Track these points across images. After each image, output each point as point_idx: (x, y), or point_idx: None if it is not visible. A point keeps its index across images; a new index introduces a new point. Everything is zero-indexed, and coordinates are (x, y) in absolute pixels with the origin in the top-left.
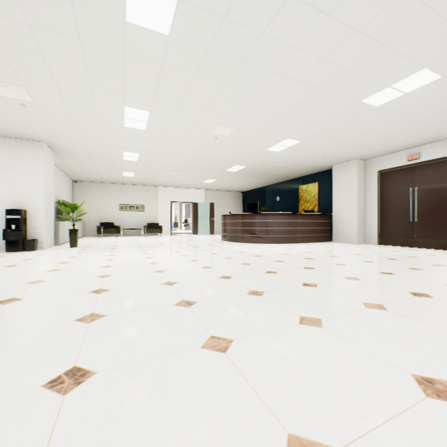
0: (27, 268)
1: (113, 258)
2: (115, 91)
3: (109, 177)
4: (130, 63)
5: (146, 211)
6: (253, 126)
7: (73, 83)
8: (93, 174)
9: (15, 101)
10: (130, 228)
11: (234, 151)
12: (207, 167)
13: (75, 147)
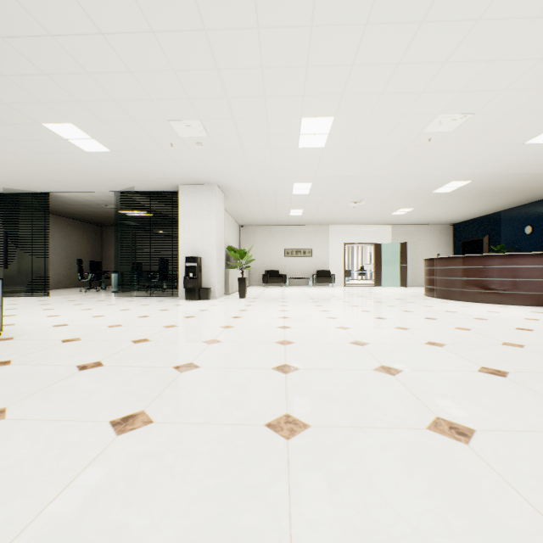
0: (202, 321)
1: (287, 314)
2: (293, 97)
3: (274, 218)
4: (317, 43)
5: (314, 257)
6: (510, 101)
7: (246, 100)
8: (258, 216)
9: (192, 141)
10: (297, 277)
11: (456, 156)
12: (403, 190)
13: (243, 186)
